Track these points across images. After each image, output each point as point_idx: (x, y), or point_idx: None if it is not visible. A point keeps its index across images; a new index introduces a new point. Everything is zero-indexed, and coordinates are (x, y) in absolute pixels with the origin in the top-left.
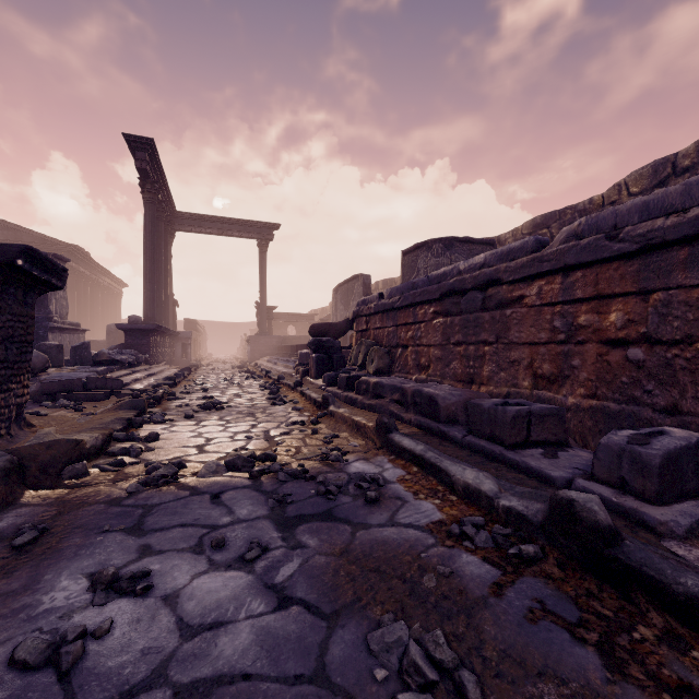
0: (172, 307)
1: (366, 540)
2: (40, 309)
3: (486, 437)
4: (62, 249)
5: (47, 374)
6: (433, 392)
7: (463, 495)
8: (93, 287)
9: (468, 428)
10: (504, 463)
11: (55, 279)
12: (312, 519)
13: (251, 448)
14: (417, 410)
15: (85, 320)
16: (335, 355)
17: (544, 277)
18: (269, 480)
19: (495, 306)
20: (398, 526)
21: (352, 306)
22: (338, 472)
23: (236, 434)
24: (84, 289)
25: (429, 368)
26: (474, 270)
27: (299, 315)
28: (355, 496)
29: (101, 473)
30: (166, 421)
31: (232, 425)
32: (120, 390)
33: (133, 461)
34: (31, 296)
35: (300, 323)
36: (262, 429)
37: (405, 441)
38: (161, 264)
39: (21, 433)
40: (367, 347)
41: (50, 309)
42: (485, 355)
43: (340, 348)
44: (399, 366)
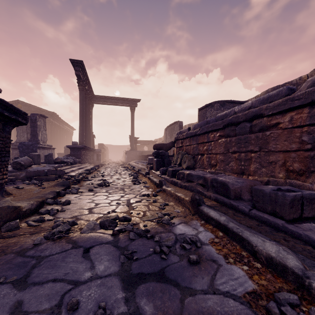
0: (92, 138)
1: (193, 311)
2: (34, 139)
3: (268, 212)
4: (47, 113)
5: (31, 167)
6: (225, 180)
7: (266, 264)
8: (60, 130)
9: (251, 204)
10: (287, 233)
11: (20, 118)
12: (150, 278)
13: (118, 211)
14: (214, 190)
15: (57, 144)
16: (166, 159)
17: (294, 110)
18: (124, 237)
19: (258, 130)
20: (218, 295)
21: (173, 136)
22: (168, 232)
23: (112, 201)
24: (57, 131)
25: (216, 166)
26: (244, 110)
27: (149, 141)
28: (181, 256)
29: (27, 227)
30: (78, 192)
31: (111, 195)
32: (63, 175)
33: (49, 218)
34: (8, 127)
35: (150, 145)
36: (126, 198)
37: (211, 213)
38: (87, 118)
39: (2, 198)
40: (182, 155)
41: (39, 139)
42: (251, 158)
43: (168, 156)
44: (199, 164)
